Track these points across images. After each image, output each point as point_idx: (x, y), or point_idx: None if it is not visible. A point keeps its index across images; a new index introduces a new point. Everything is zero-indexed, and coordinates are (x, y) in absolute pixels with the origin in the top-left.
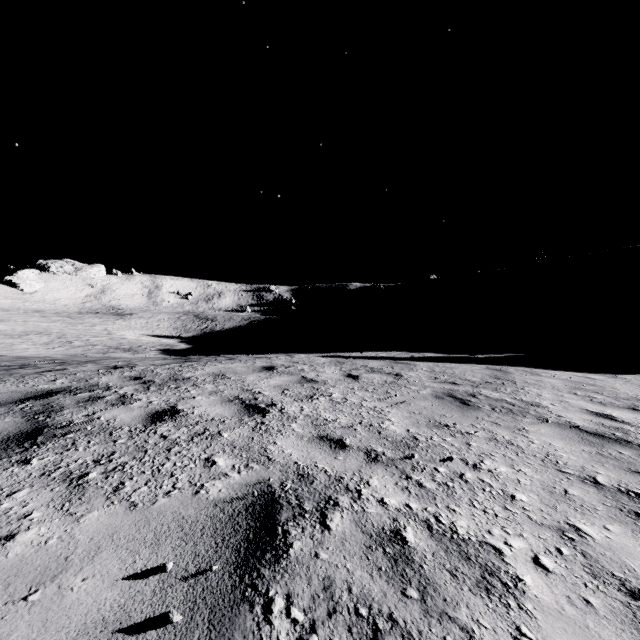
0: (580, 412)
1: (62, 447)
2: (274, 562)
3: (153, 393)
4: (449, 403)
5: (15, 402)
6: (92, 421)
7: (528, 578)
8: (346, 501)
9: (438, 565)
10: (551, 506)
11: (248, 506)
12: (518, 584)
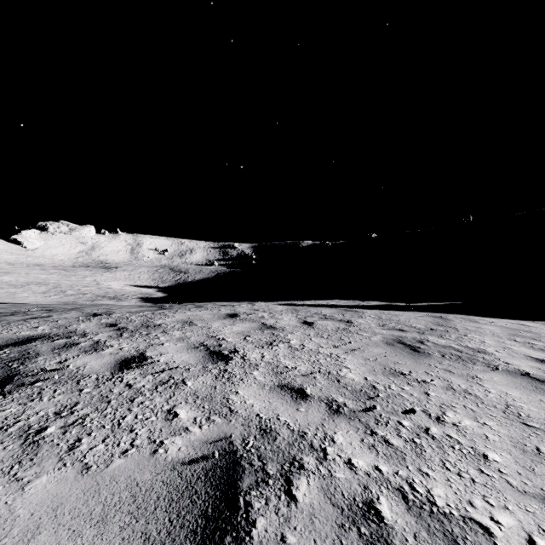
0: (525, 359)
1: (27, 397)
2: None
3: (125, 339)
4: (400, 350)
5: None
6: (63, 368)
7: None
8: (311, 463)
9: None
10: (528, 468)
11: (208, 469)
12: None
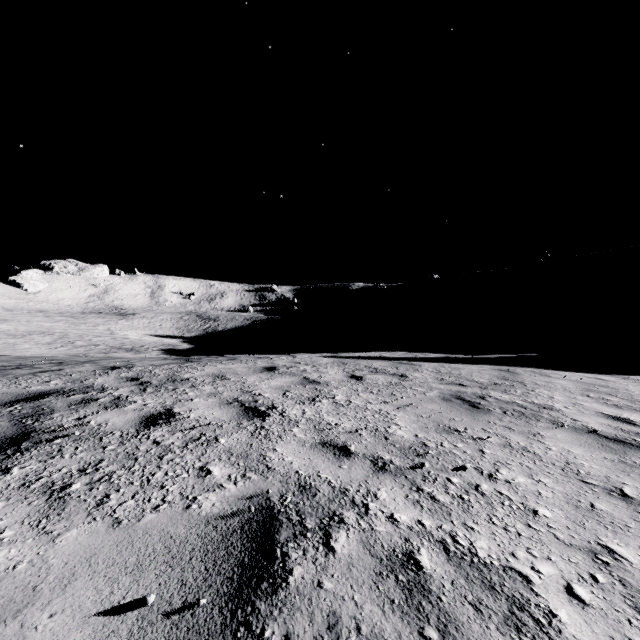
0: (596, 416)
1: (47, 454)
2: (271, 593)
3: (149, 395)
4: (458, 406)
5: (4, 404)
6: (82, 425)
7: (563, 613)
8: (352, 517)
9: (459, 596)
10: (578, 523)
11: (244, 523)
12: (552, 621)
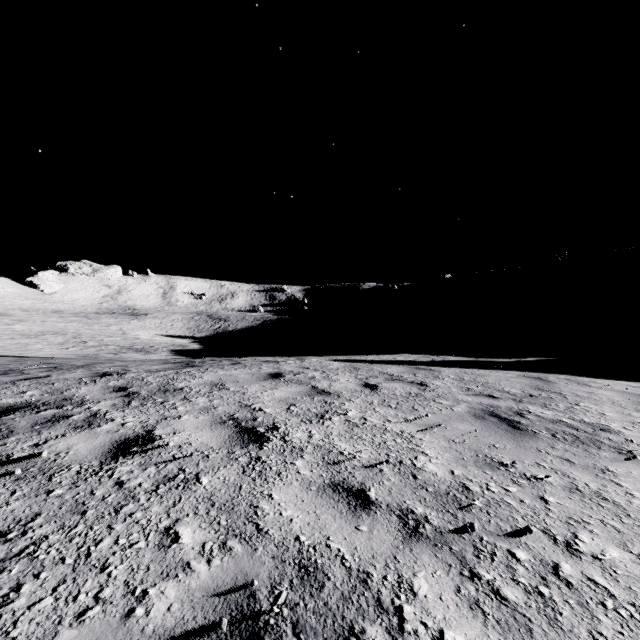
0: None
1: None
2: None
3: (132, 410)
4: (494, 426)
5: None
6: (36, 455)
7: None
8: (379, 639)
9: None
10: None
11: None
12: None
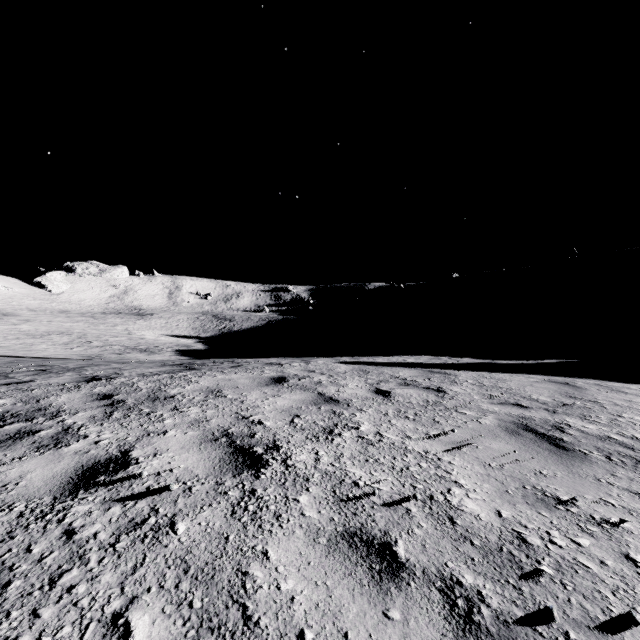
0: None
1: None
2: None
3: (111, 424)
4: (534, 444)
5: None
6: None
7: None
8: None
9: None
10: None
11: None
12: None
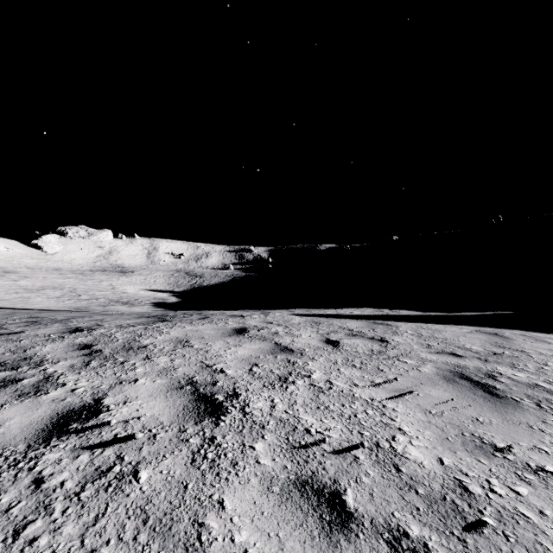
0: None
1: None
2: None
3: (88, 372)
4: (470, 392)
5: None
6: None
7: None
8: None
9: None
10: None
11: None
12: None
